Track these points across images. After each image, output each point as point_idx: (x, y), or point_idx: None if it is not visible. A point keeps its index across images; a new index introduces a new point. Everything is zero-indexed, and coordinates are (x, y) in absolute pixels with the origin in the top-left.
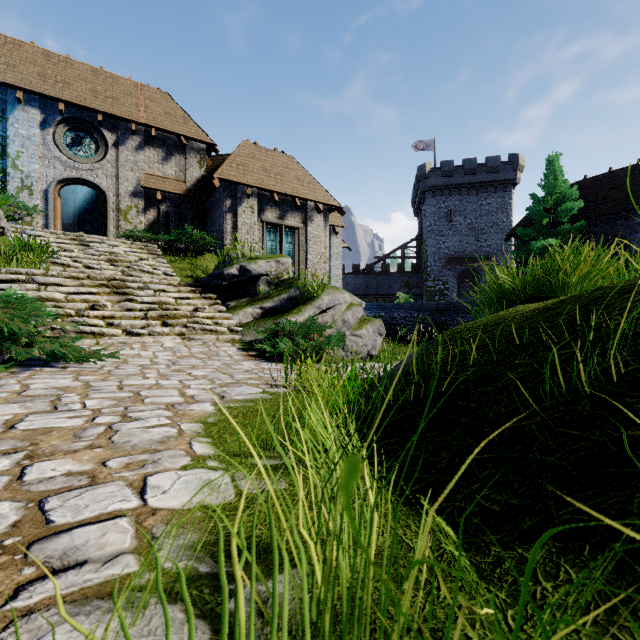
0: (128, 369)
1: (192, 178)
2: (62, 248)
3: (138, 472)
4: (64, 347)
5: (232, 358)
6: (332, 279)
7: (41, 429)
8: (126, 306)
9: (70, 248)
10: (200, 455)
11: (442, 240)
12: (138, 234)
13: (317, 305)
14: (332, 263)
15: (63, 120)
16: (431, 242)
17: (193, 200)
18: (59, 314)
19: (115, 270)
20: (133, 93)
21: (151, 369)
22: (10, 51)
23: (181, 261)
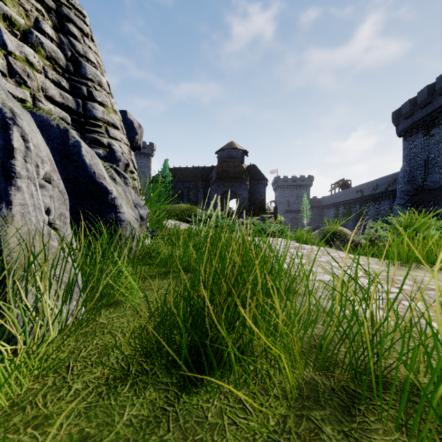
0: None
1: None
2: None
3: None
4: None
5: None
6: None
7: None
8: None
9: None
10: None
11: None
12: None
13: None
14: None
15: None
16: None
17: None
18: None
19: None
20: None
21: None
22: None
23: None
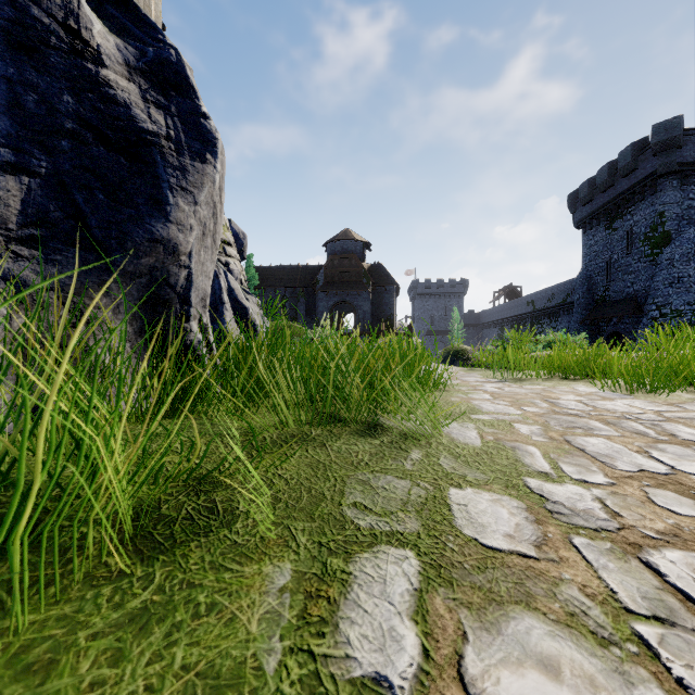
0: None
1: None
2: None
3: None
4: None
5: None
6: None
7: None
8: None
9: None
10: None
11: None
12: None
13: None
14: None
15: None
16: None
17: None
18: None
19: None
20: None
21: None
22: None
23: None
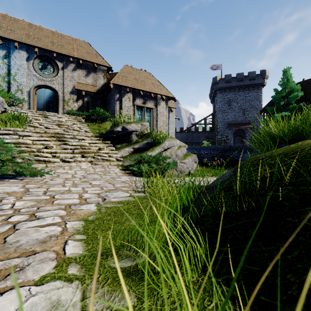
0: (57, 180)
1: (100, 84)
2: (34, 118)
3: None
4: (22, 168)
5: (116, 174)
6: (169, 134)
7: None
8: (63, 147)
9: (38, 118)
10: (67, 257)
11: (225, 115)
12: (73, 112)
13: (162, 146)
14: (169, 126)
15: (37, 56)
16: (219, 116)
17: (100, 95)
18: (22, 150)
19: (60, 129)
20: (71, 43)
21: (70, 180)
22: (12, 24)
23: (94, 125)
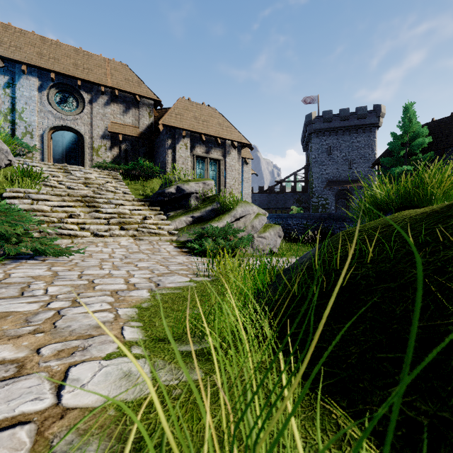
0: (91, 262)
1: (144, 125)
2: (52, 175)
3: (65, 361)
4: (44, 245)
5: (170, 253)
6: (244, 196)
7: (1, 313)
8: (94, 215)
9: (57, 175)
10: (128, 341)
11: (324, 168)
12: (105, 165)
13: (233, 215)
14: (244, 185)
15: (54, 85)
16: (316, 170)
17: (144, 140)
18: (42, 220)
19: (88, 190)
20: (103, 65)
21: (108, 262)
22: (18, 38)
23: (135, 184)
